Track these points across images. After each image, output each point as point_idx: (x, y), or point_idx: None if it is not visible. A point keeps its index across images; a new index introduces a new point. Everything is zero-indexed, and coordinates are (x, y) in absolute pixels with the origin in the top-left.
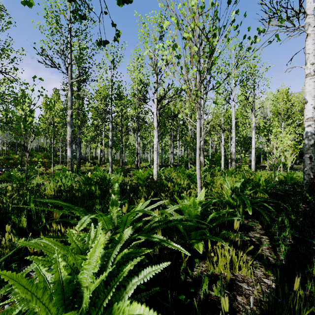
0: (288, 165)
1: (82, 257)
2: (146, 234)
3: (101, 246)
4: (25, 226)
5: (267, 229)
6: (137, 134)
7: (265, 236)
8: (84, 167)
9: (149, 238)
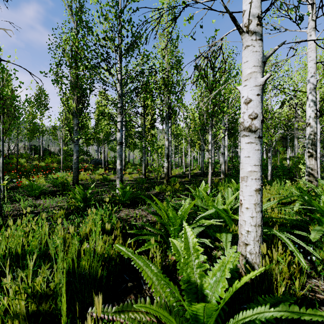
0: None
1: None
2: None
3: None
4: None
5: None
6: (167, 124)
7: None
8: (95, 174)
9: None
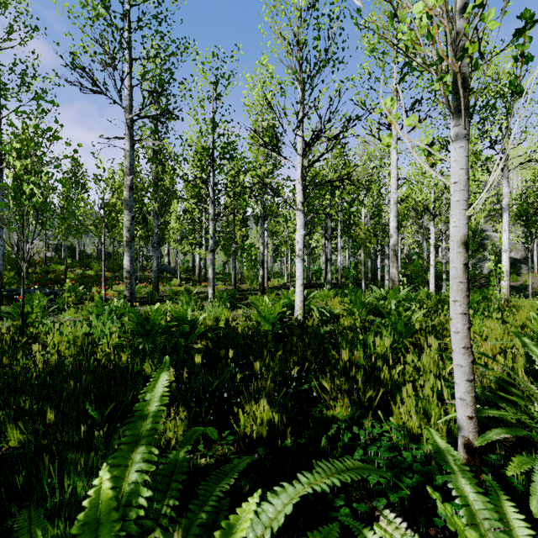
0: None
1: None
2: None
3: None
4: None
5: None
6: (262, 226)
7: None
8: (170, 286)
9: None
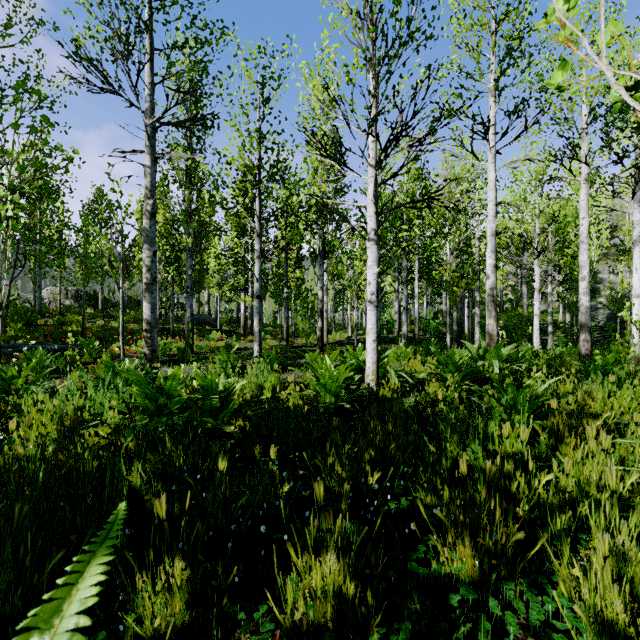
0: None
1: None
2: None
3: None
4: None
5: None
6: (321, 266)
7: None
8: (208, 341)
9: None
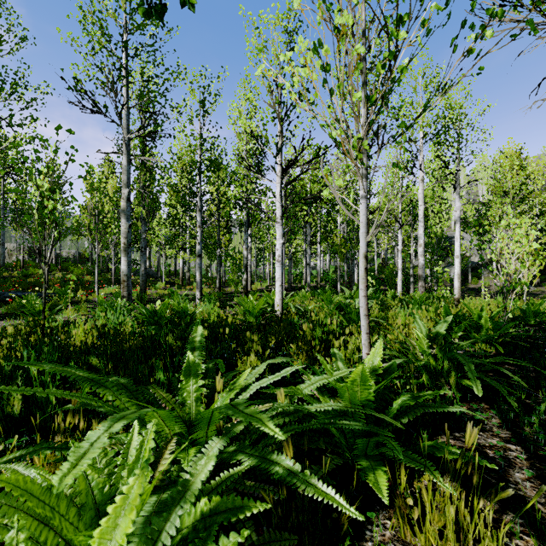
0: (524, 288)
1: (88, 534)
2: (257, 450)
3: (129, 515)
4: (19, 412)
5: (515, 426)
6: (246, 232)
7: (515, 447)
8: (155, 289)
9: (263, 465)
